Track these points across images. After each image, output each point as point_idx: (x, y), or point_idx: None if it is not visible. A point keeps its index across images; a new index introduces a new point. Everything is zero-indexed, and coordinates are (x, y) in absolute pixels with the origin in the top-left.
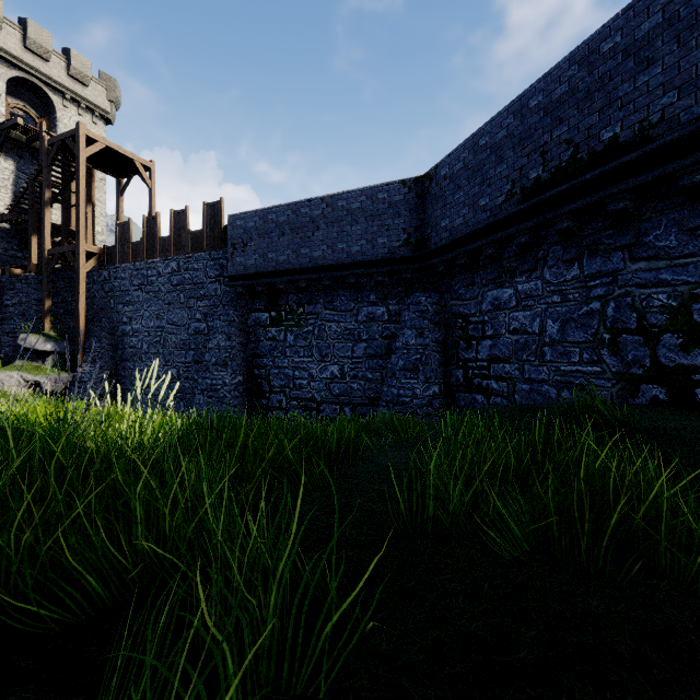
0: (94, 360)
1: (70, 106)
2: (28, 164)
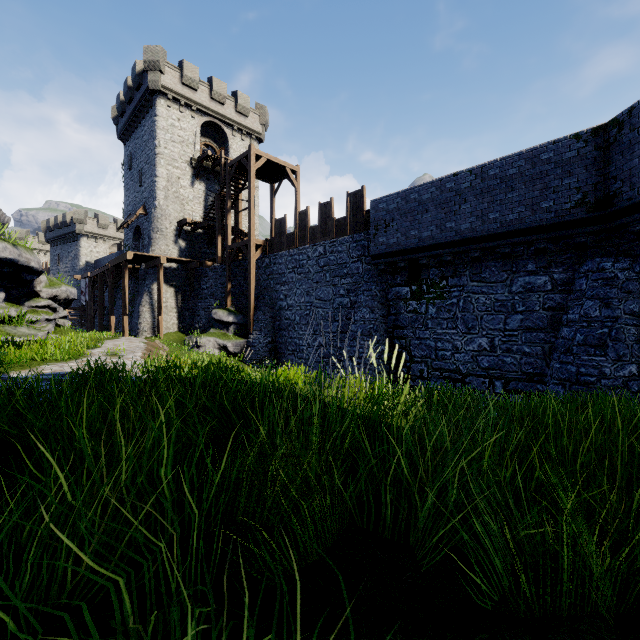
0: (261, 329)
1: (237, 135)
2: (212, 184)
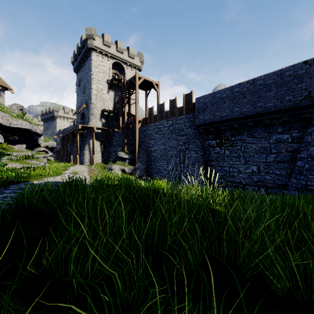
0: (141, 161)
1: (129, 68)
2: (117, 92)
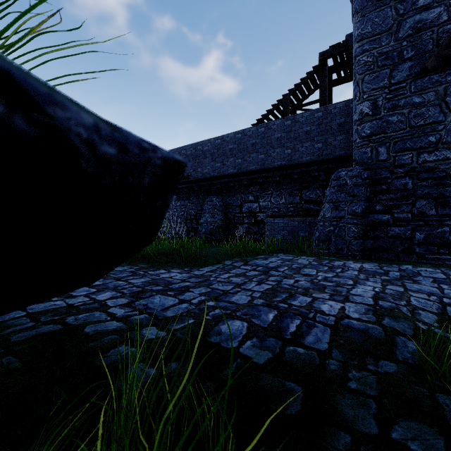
0: None
1: None
2: None
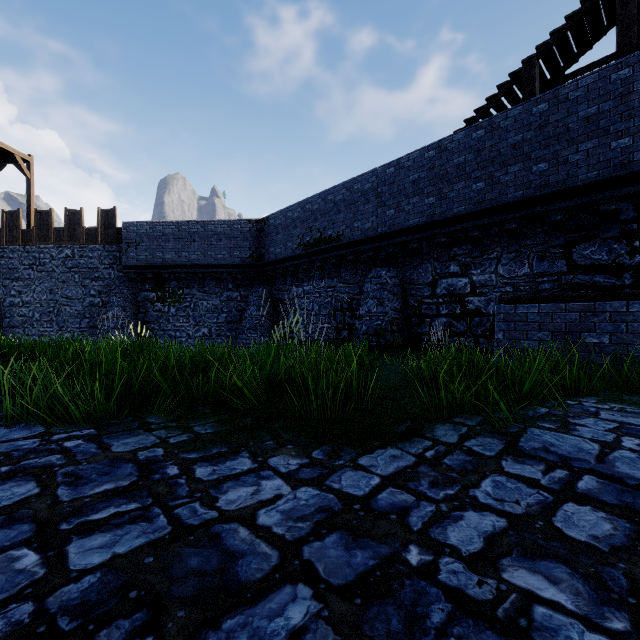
0: None
1: None
2: None
